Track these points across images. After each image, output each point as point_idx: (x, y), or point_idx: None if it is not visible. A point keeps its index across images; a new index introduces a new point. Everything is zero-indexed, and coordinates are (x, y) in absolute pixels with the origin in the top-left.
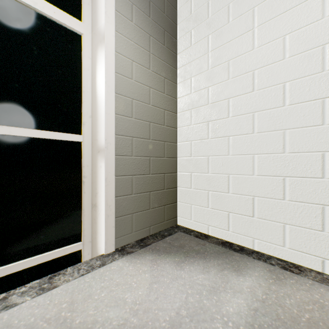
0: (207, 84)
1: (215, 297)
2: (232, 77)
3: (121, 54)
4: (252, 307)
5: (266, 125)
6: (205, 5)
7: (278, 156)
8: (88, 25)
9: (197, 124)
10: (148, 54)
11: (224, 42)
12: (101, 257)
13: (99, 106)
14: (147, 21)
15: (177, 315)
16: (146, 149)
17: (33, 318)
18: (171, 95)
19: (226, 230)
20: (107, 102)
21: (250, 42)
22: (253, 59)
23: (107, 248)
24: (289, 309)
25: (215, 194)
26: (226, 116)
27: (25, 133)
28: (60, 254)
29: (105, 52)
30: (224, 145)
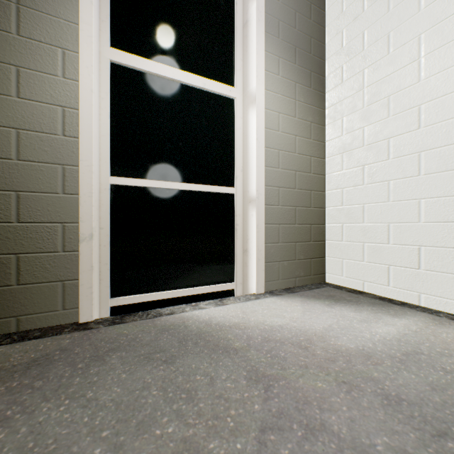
0: (362, 123)
1: (365, 324)
2: (392, 115)
3: (269, 109)
4: (402, 332)
5: (434, 166)
6: (359, 37)
7: (450, 199)
8: (240, 89)
9: (349, 169)
10: (294, 102)
11: (383, 76)
12: (254, 295)
13: (250, 161)
14: (292, 69)
15: (329, 327)
16: (291, 199)
17: (221, 314)
18: (318, 139)
19: (386, 285)
20: (258, 157)
21: (414, 74)
22: (418, 93)
23: (258, 288)
24: (443, 338)
25: (371, 245)
26: (386, 159)
27: (198, 188)
28: (220, 288)
29: (256, 112)
30: (383, 190)
